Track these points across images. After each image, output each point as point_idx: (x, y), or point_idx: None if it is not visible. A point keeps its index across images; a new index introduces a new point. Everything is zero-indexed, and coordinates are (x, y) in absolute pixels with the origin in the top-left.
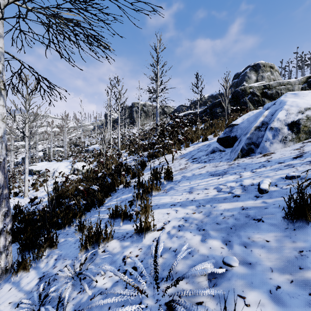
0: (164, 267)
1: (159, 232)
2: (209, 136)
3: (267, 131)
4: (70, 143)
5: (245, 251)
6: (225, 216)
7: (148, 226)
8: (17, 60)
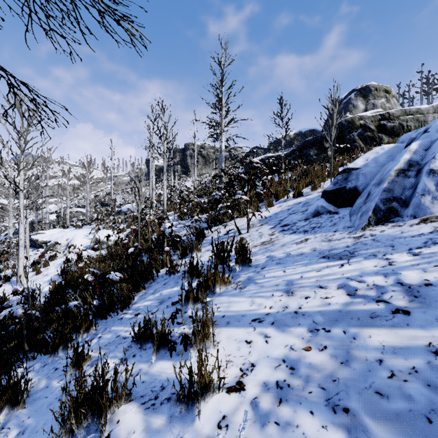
0: None
1: (231, 397)
2: (304, 189)
3: (423, 177)
4: (96, 201)
5: None
6: (394, 371)
7: (208, 381)
8: None
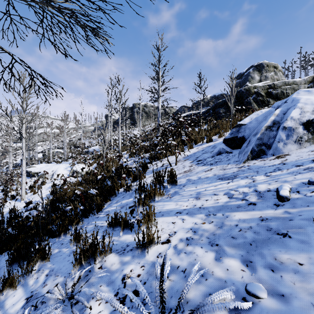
0: (172, 292)
1: (164, 246)
2: (214, 137)
3: (279, 131)
4: (70, 144)
5: (273, 277)
6: (242, 228)
7: (152, 238)
8: (6, 52)
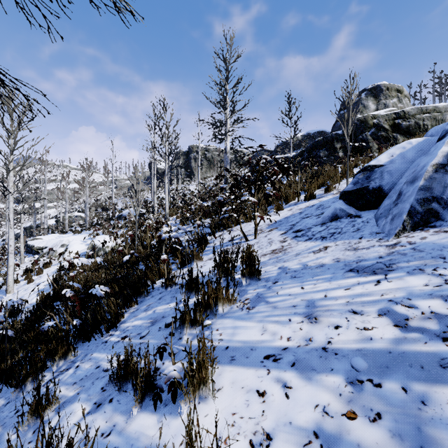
0: None
1: None
2: (316, 191)
3: None
4: (96, 205)
5: None
6: None
7: None
8: None
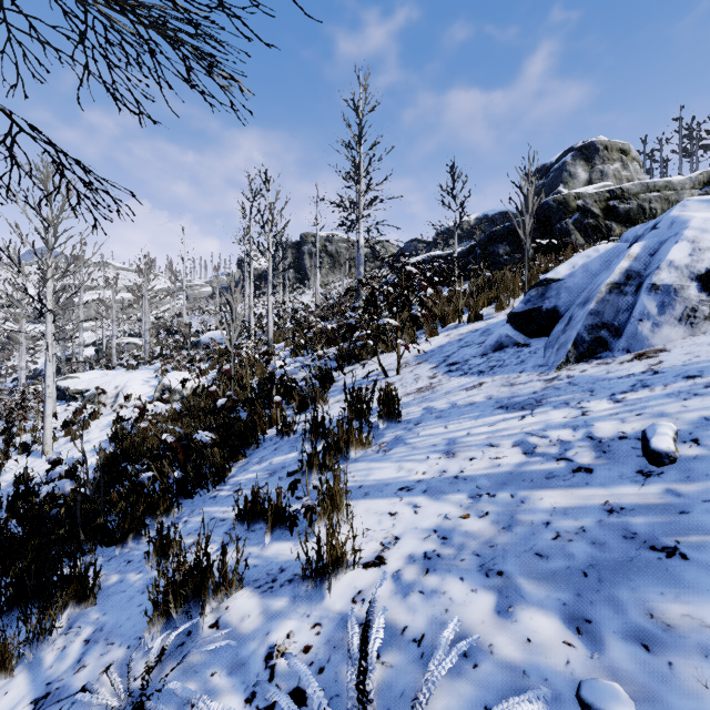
0: (390, 698)
1: (369, 572)
2: (485, 309)
3: (642, 295)
4: (158, 326)
5: (649, 664)
6: (560, 532)
7: (340, 554)
8: None
